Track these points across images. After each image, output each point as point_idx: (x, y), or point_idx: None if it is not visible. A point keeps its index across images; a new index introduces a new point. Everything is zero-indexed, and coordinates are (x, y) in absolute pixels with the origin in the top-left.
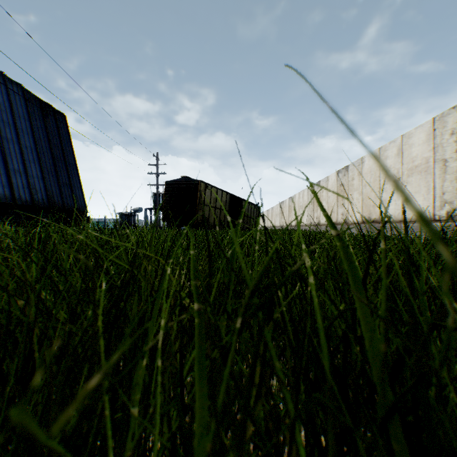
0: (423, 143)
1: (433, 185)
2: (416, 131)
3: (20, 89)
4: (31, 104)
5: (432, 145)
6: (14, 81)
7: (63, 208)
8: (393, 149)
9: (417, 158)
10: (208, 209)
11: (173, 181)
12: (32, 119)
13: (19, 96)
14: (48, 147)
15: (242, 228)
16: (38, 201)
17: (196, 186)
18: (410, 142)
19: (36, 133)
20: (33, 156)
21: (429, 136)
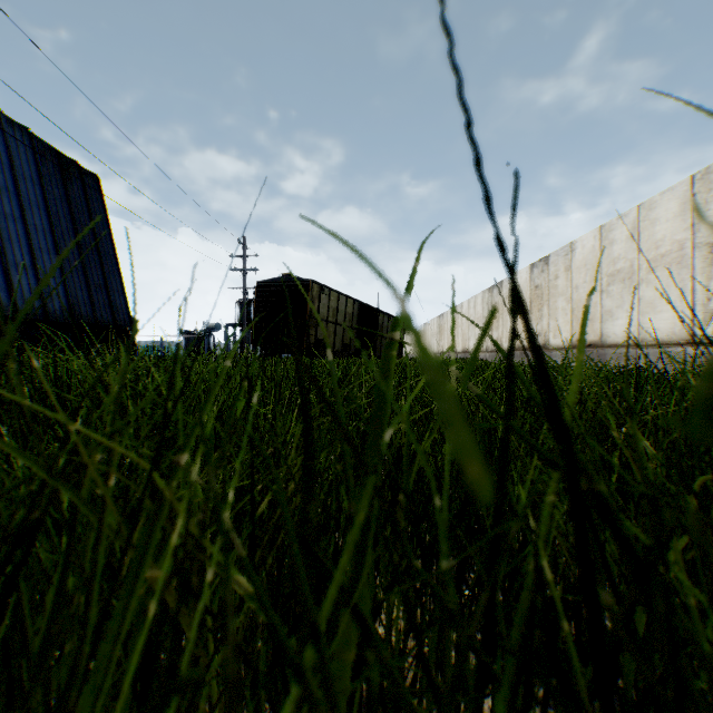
0: (674, 217)
1: (692, 285)
2: (663, 198)
3: (26, 135)
4: (44, 159)
5: (690, 220)
6: (16, 123)
7: (94, 325)
8: (623, 228)
9: (664, 243)
10: (325, 326)
11: (269, 281)
12: (45, 183)
13: (24, 146)
14: (70, 227)
15: (378, 357)
16: (54, 313)
17: (306, 288)
18: (653, 216)
19: (52, 205)
20: (46, 241)
21: (685, 206)
